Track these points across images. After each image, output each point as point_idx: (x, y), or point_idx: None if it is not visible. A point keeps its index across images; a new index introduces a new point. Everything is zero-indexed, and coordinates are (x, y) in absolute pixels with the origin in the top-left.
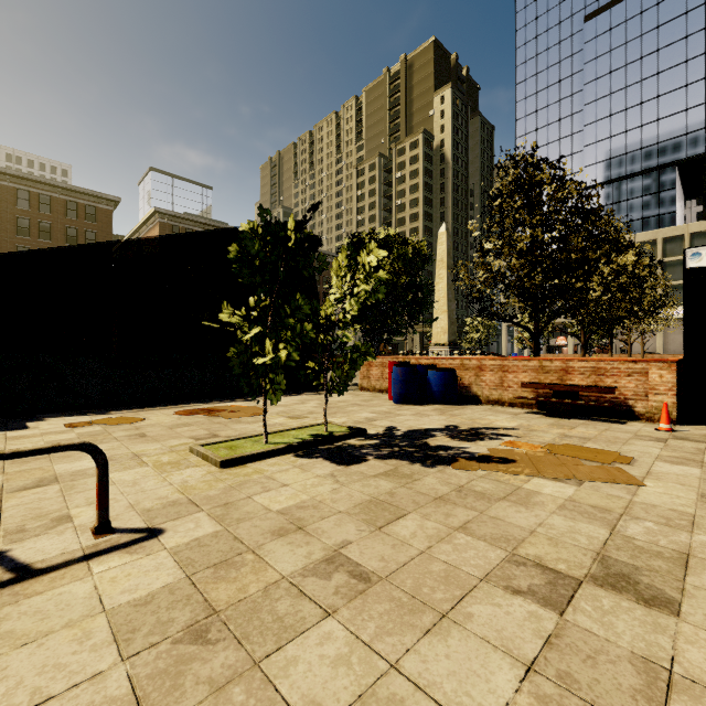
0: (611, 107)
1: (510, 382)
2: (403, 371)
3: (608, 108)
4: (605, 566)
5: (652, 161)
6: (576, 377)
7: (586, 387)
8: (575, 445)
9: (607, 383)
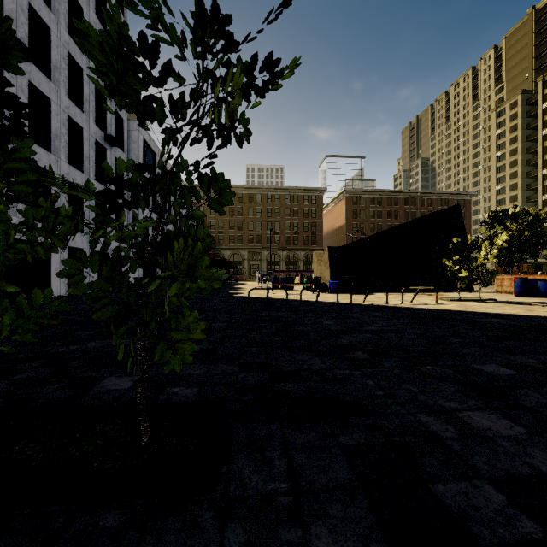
0: None
1: None
2: (521, 281)
3: None
4: None
5: None
6: None
7: None
8: None
9: None
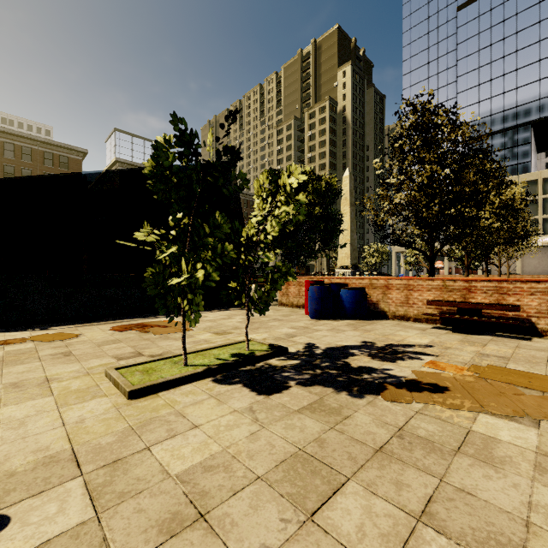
0: (479, 78)
1: (415, 299)
2: (318, 289)
3: (476, 79)
4: None
5: (512, 121)
6: (479, 296)
7: (490, 305)
8: (499, 366)
9: (509, 301)
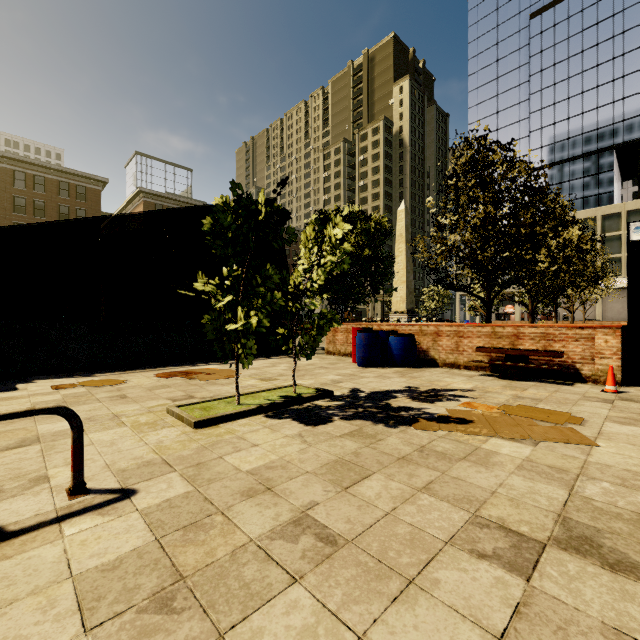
0: (555, 96)
1: (465, 346)
2: (366, 336)
3: (552, 97)
4: (567, 528)
5: (592, 145)
6: (526, 342)
7: (536, 352)
8: (528, 406)
9: (555, 347)
